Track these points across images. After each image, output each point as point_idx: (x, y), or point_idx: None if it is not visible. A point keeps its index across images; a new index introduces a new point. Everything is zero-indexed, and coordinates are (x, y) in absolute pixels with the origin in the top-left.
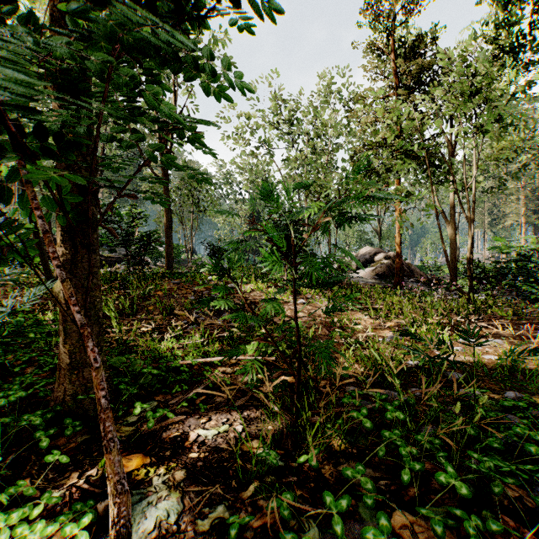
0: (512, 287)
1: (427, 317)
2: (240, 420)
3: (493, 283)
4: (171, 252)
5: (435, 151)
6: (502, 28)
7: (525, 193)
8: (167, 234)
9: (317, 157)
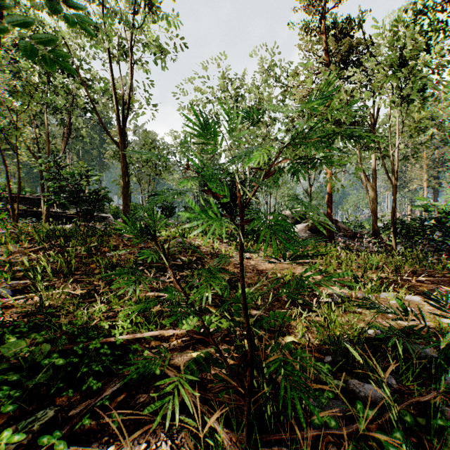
0: (431, 241)
1: (366, 273)
2: (165, 445)
3: (415, 238)
4: (128, 209)
5: (363, 120)
6: (419, 14)
7: (427, 162)
8: (124, 194)
9: (257, 128)
